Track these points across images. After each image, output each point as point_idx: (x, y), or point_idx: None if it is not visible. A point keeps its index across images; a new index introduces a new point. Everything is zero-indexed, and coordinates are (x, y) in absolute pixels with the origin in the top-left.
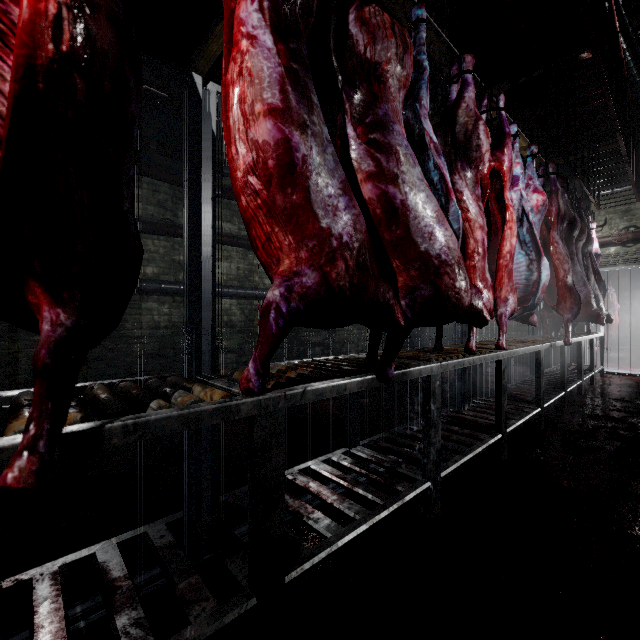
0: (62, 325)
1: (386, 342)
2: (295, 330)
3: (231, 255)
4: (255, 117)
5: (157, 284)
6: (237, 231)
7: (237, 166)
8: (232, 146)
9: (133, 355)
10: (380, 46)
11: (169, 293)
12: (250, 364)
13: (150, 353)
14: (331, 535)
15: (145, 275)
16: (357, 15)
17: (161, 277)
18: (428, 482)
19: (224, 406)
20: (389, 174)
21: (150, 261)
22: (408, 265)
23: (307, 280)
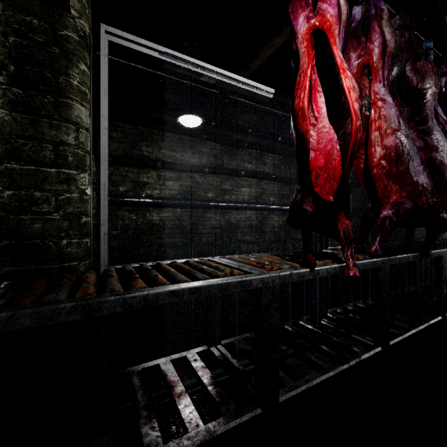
0: (351, 226)
1: (426, 236)
2: (287, 230)
3: (251, 183)
4: (385, 136)
5: (215, 203)
6: (254, 168)
7: (373, 157)
8: (371, 149)
9: (202, 244)
10: (425, 82)
11: (220, 208)
12: (375, 244)
13: (210, 243)
14: (398, 331)
15: (207, 198)
16: (411, 68)
17: (215, 198)
18: (440, 316)
19: (373, 261)
20: (430, 148)
21: (210, 189)
22: (440, 195)
23: (405, 206)
